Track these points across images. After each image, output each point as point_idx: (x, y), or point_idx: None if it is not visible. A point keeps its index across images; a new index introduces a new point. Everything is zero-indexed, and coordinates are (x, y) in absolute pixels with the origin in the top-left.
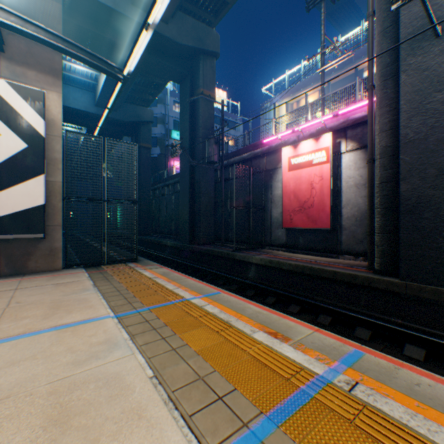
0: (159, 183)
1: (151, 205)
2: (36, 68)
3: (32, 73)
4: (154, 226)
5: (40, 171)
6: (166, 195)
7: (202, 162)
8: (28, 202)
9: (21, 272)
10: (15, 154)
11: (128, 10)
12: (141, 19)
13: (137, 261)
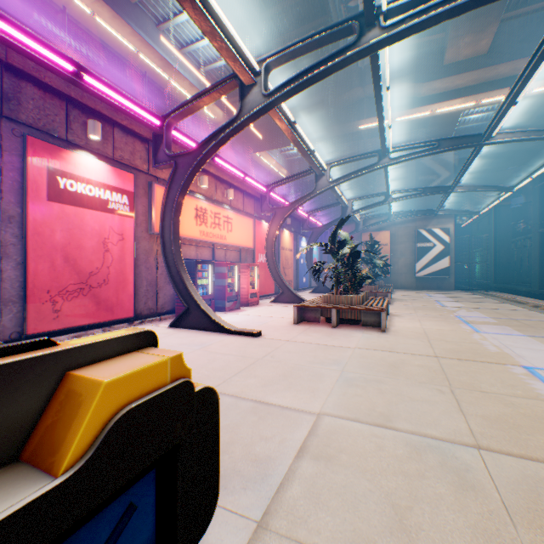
0: (520, 235)
1: (511, 256)
2: (443, 217)
3: (442, 220)
4: (513, 276)
5: (447, 255)
6: (526, 247)
7: (543, 230)
8: (443, 266)
9: (438, 289)
10: (439, 250)
11: (482, 151)
12: (491, 151)
13: (487, 291)
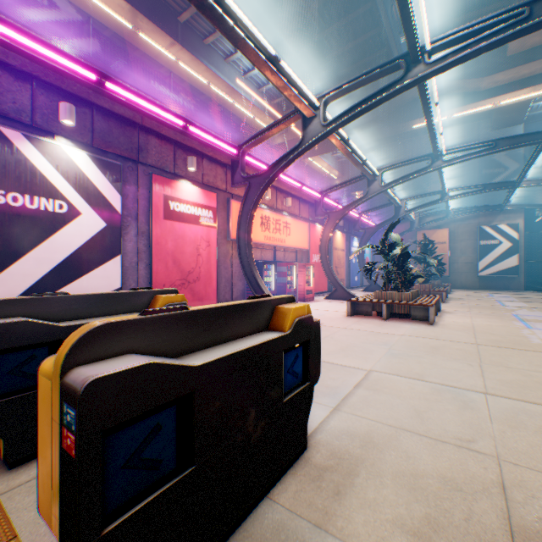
0: None
1: None
2: (511, 212)
3: (510, 215)
4: None
5: (515, 253)
6: None
7: None
8: (511, 264)
9: (505, 289)
10: (506, 248)
11: None
12: None
13: None
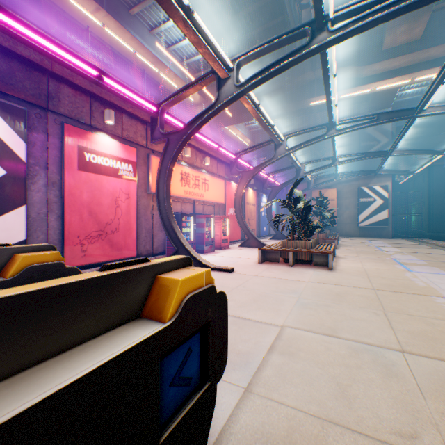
0: None
1: (443, 209)
2: (382, 177)
3: (381, 178)
4: None
5: (385, 208)
6: None
7: None
8: (382, 217)
9: (378, 237)
10: (379, 204)
11: (417, 120)
12: (425, 119)
13: (421, 238)
